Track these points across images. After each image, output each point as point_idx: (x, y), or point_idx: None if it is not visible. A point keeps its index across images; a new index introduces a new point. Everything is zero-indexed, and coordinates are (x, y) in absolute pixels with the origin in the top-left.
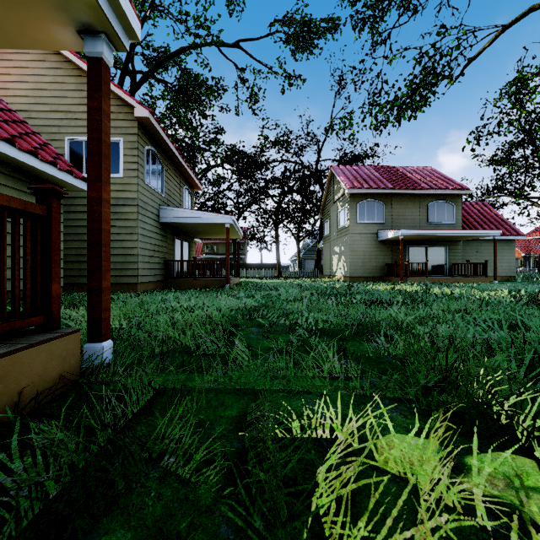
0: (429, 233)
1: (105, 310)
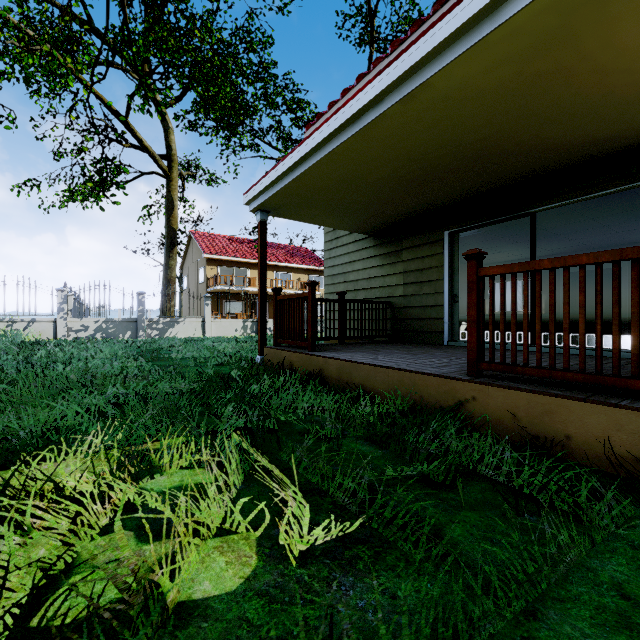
0: None
1: None
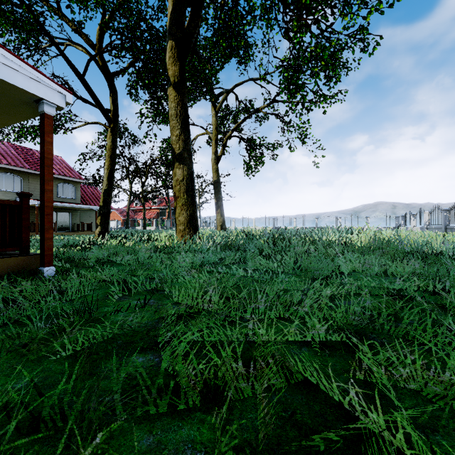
0: (57, 204)
1: None
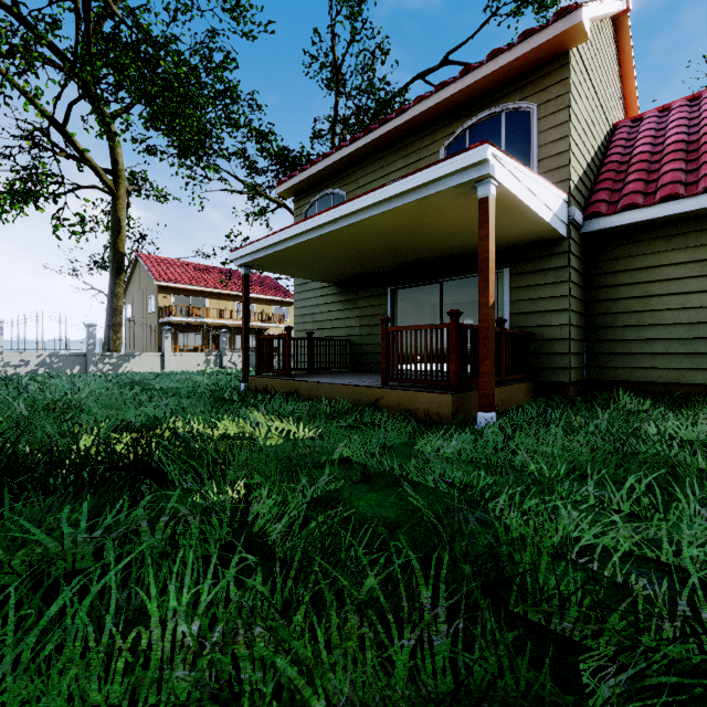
0: None
1: (483, 389)
